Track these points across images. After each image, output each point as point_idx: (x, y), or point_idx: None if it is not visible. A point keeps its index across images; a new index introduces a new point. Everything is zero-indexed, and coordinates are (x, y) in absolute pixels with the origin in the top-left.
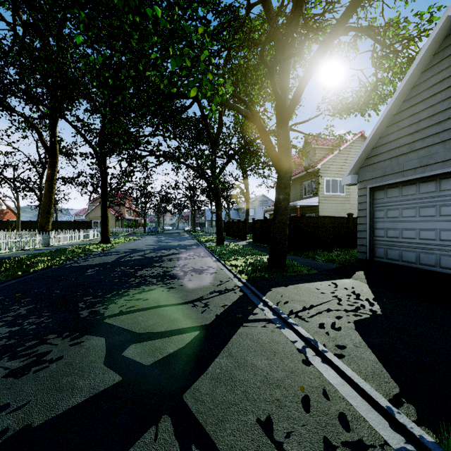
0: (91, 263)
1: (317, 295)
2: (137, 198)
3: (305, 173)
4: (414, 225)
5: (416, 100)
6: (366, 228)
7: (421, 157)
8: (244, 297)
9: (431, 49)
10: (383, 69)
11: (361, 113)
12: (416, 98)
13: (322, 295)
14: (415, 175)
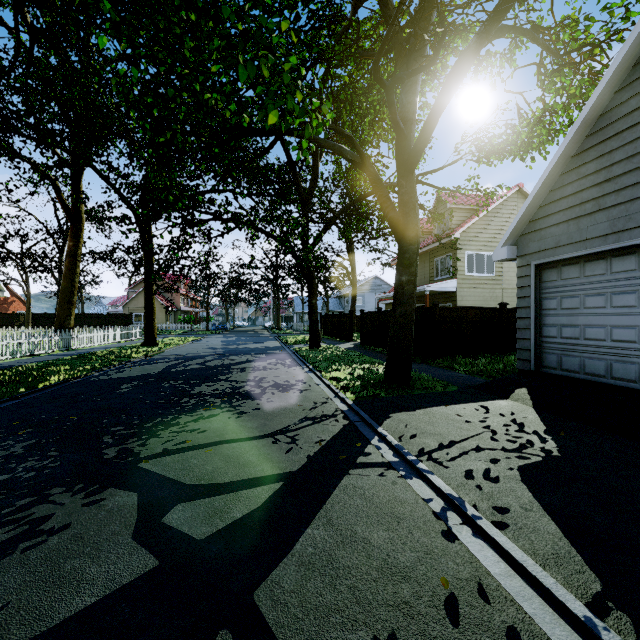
0: (128, 374)
1: (459, 425)
2: (197, 281)
3: (437, 245)
4: (603, 321)
5: (606, 134)
6: (529, 325)
7: (615, 219)
8: (351, 427)
9: (630, 57)
10: (555, 90)
11: (521, 156)
12: (607, 130)
13: (467, 425)
14: (605, 246)
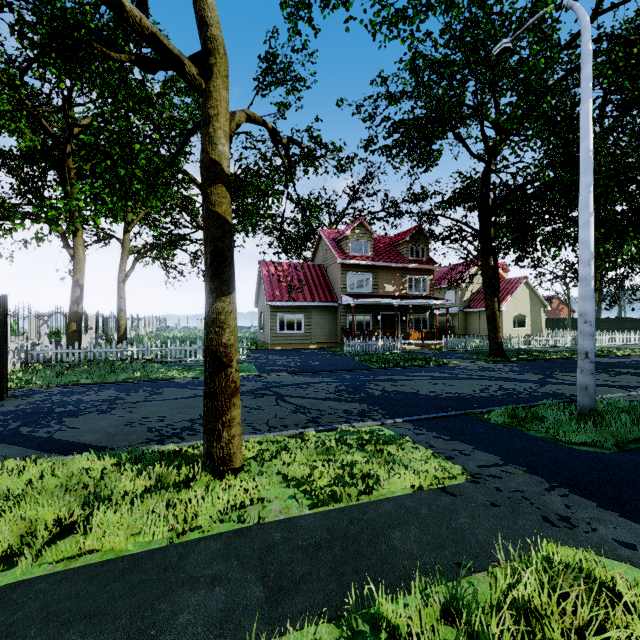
0: None
1: None
2: None
3: None
4: None
5: None
6: None
7: None
8: None
9: None
10: None
11: None
12: None
13: None
14: None
